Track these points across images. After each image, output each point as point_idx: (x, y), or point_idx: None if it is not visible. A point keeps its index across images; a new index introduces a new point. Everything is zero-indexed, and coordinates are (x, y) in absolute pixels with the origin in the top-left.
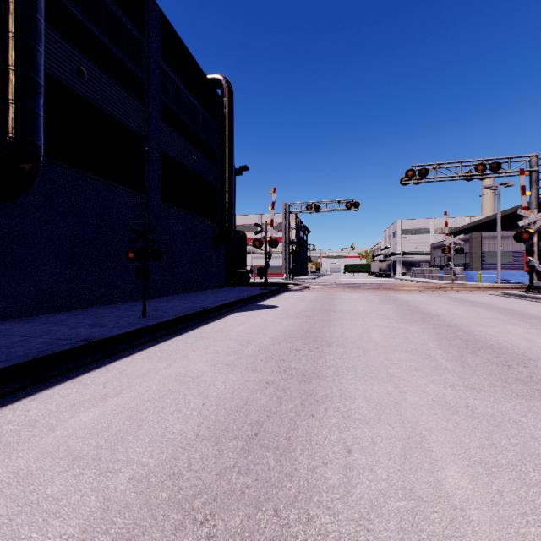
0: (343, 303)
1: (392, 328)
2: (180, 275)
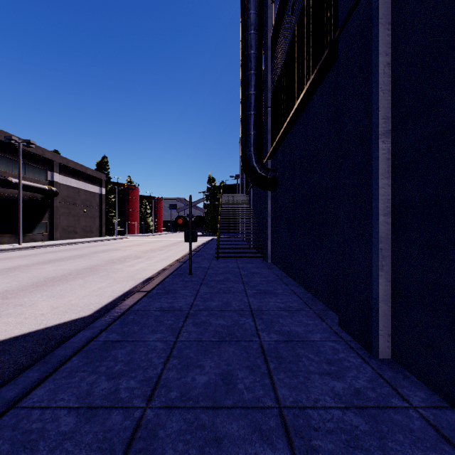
0: None
1: None
2: None
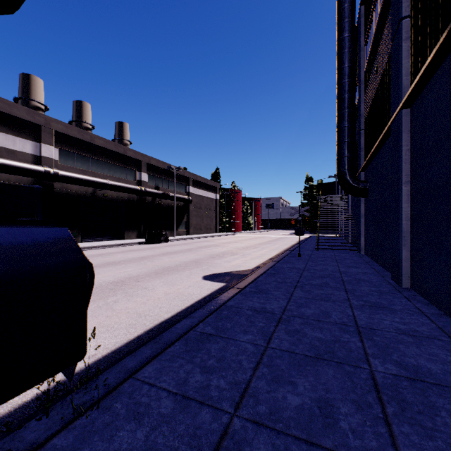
0: (98, 281)
1: (173, 257)
2: (447, 256)
